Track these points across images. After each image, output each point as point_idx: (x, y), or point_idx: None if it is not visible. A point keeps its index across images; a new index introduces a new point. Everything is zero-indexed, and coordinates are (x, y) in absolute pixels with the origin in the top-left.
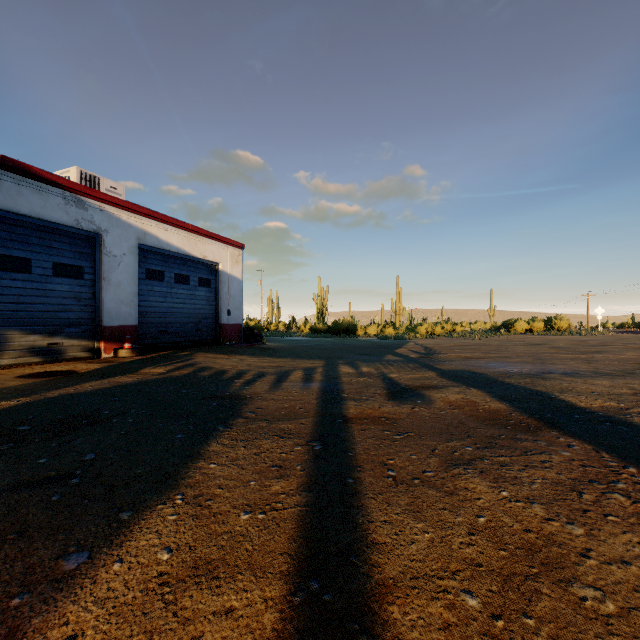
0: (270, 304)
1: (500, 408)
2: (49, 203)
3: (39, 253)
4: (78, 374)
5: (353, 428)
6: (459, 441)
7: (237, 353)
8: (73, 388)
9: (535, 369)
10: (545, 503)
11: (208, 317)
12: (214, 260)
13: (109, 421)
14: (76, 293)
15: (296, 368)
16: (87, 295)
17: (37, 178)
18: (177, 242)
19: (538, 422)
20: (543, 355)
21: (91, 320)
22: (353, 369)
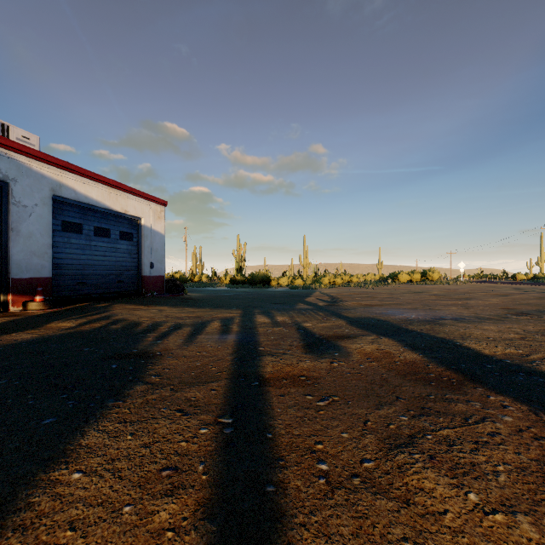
0: (194, 258)
1: (415, 359)
2: None
3: None
4: None
5: (271, 393)
6: (390, 406)
7: (157, 304)
8: None
9: (428, 315)
10: (528, 512)
11: (130, 269)
12: (136, 215)
13: None
14: None
15: (213, 319)
16: None
17: None
18: (96, 196)
19: (458, 375)
20: (428, 302)
21: None
22: (269, 319)
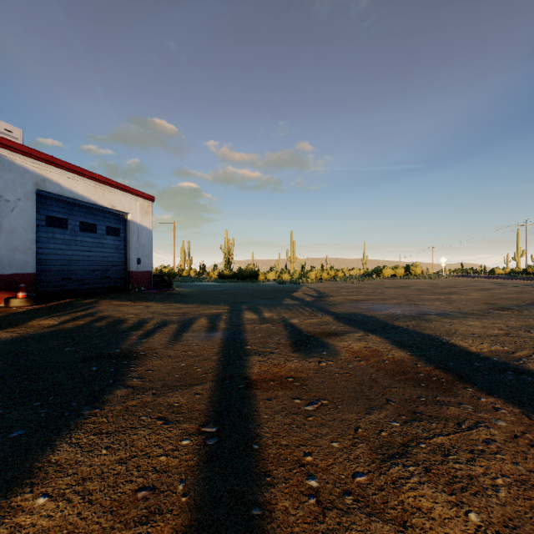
0: (183, 253)
1: (403, 357)
2: None
3: None
4: None
5: (258, 397)
6: (380, 411)
7: (144, 299)
8: None
9: (414, 311)
10: None
11: (117, 265)
12: (123, 210)
13: None
14: None
15: (200, 315)
16: None
17: None
18: (82, 190)
19: (447, 374)
20: (412, 296)
21: None
22: (256, 315)
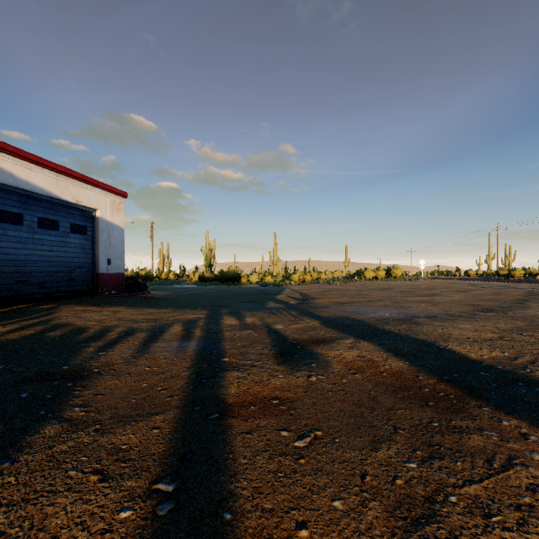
0: (161, 255)
1: (402, 368)
2: None
3: None
4: None
5: (234, 430)
6: (389, 444)
7: (114, 304)
8: None
9: (401, 313)
10: None
11: (83, 266)
12: (90, 206)
13: None
14: None
15: (174, 321)
16: None
17: None
18: (41, 182)
19: (454, 388)
20: (397, 298)
21: None
22: (236, 320)
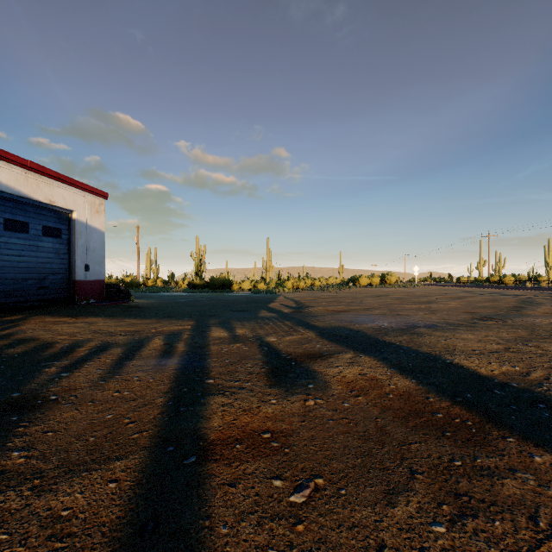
0: (148, 260)
1: (409, 387)
2: None
3: None
4: None
5: (214, 480)
6: (408, 496)
7: (91, 314)
8: None
9: (400, 322)
10: None
11: (57, 272)
12: (66, 207)
13: None
14: None
15: (156, 334)
16: None
17: None
18: (7, 179)
19: (470, 413)
20: (393, 306)
21: None
22: (225, 332)
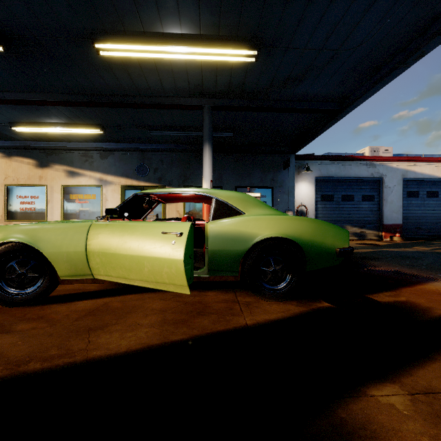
0: None
1: None
2: (361, 169)
3: (356, 192)
4: (380, 245)
5: None
6: None
7: None
8: (387, 249)
9: None
10: None
11: None
12: None
13: (421, 258)
14: (370, 208)
15: None
16: (375, 209)
17: (356, 160)
18: (428, 171)
19: None
20: None
21: (377, 221)
22: None
